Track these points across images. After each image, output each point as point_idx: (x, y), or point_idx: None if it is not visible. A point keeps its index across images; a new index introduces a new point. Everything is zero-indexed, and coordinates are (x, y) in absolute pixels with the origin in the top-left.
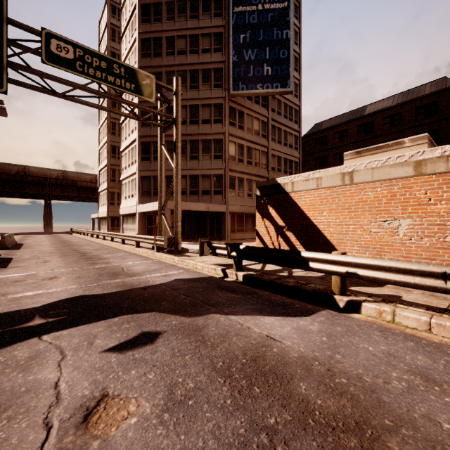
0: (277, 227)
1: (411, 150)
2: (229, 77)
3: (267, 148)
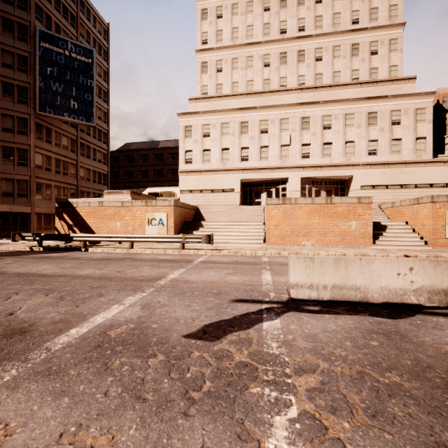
0: (69, 225)
1: (126, 195)
2: (36, 99)
3: (76, 161)
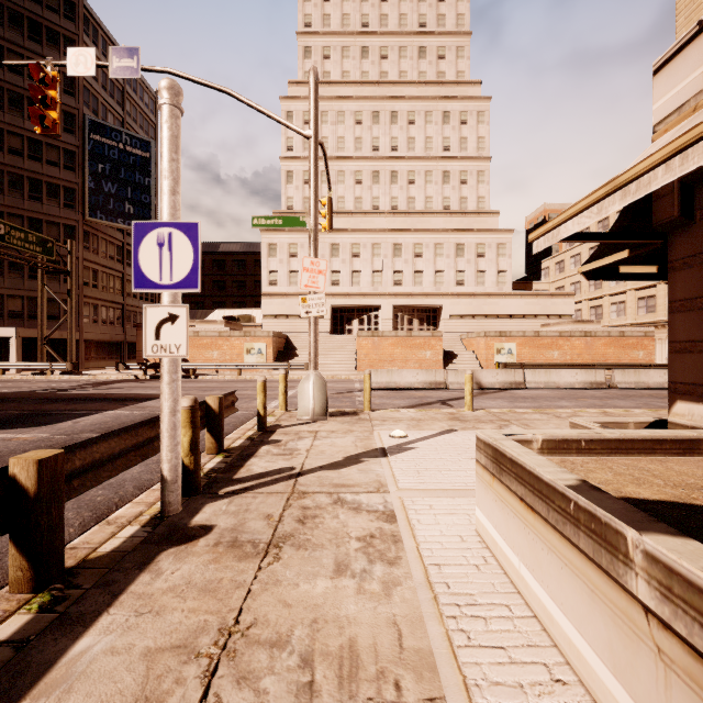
0: None
1: (220, 325)
2: (85, 202)
3: (123, 274)
